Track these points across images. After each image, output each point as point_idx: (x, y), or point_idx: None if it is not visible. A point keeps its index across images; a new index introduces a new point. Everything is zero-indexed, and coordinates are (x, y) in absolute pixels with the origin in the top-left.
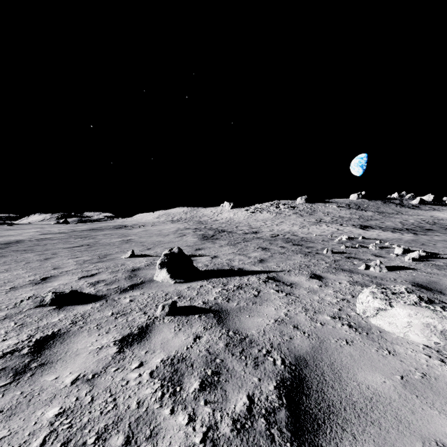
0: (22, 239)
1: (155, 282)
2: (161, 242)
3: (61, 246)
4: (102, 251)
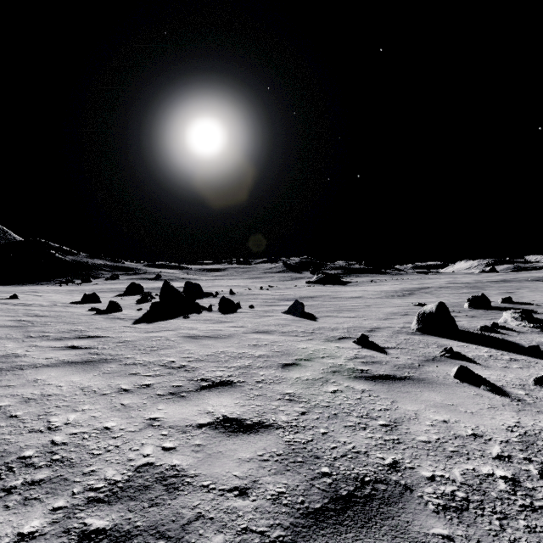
0: (431, 286)
1: (461, 307)
2: (536, 296)
3: (447, 292)
4: (468, 296)
